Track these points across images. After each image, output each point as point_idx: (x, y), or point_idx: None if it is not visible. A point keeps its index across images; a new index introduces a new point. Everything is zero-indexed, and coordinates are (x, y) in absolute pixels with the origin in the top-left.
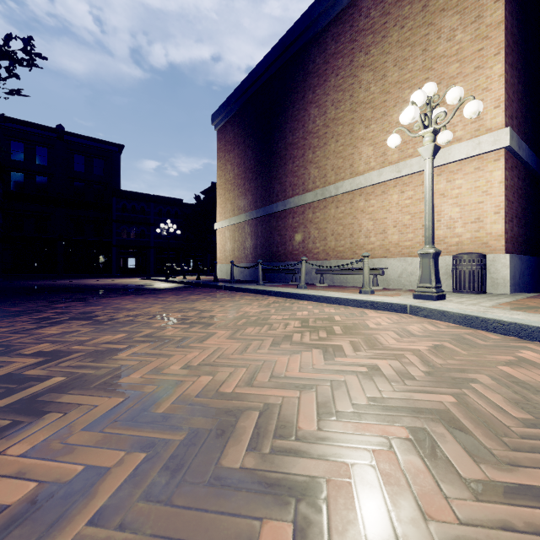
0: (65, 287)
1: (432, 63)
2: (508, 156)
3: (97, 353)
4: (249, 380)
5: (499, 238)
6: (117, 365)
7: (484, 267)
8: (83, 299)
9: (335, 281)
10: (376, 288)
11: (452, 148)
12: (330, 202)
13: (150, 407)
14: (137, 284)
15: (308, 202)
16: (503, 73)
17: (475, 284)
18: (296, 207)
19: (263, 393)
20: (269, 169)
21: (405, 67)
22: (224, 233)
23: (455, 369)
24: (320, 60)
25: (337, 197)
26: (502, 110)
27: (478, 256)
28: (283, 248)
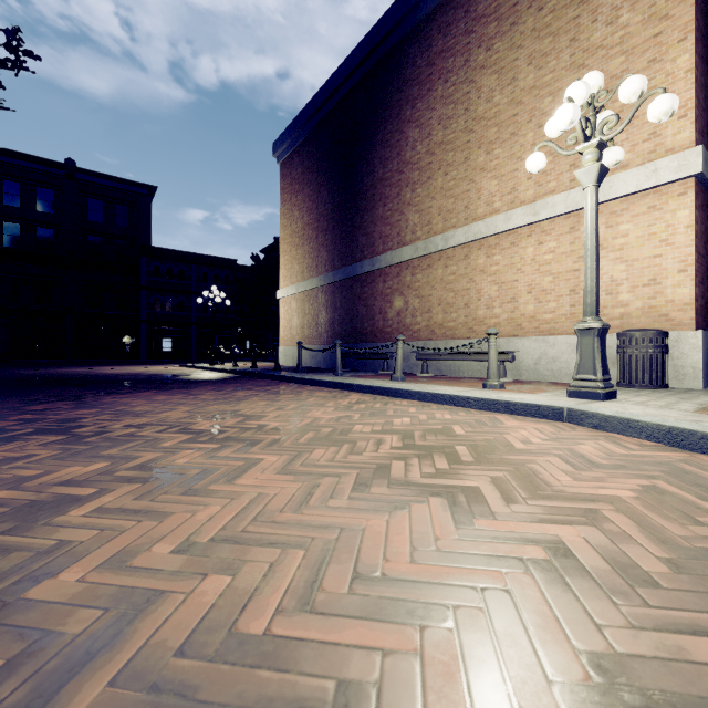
0: (65, 378)
1: (584, 58)
2: (698, 189)
3: (32, 507)
4: (307, 587)
5: (685, 307)
6: (51, 542)
7: (666, 349)
8: (78, 396)
9: (443, 369)
10: (504, 379)
11: (615, 178)
12: (436, 260)
13: (52, 696)
14: (169, 374)
15: (405, 260)
16: (692, 68)
17: (652, 375)
18: (389, 266)
19: (336, 638)
20: (351, 215)
21: (544, 65)
22: (290, 303)
23: None
24: (422, 61)
25: (446, 251)
26: (690, 121)
27: (657, 334)
28: (370, 324)
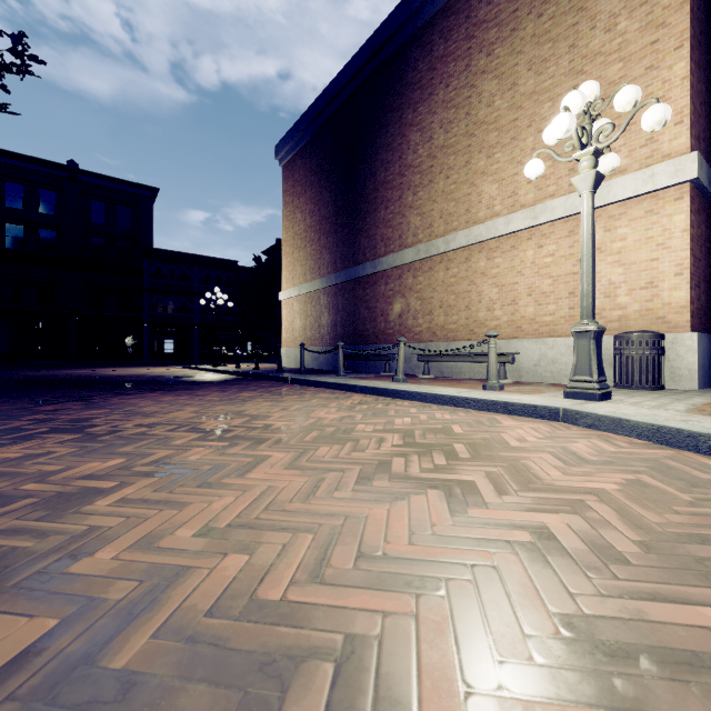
0: (70, 379)
1: (583, 64)
2: (694, 193)
3: (60, 498)
4: (316, 564)
5: (681, 310)
6: (83, 527)
7: (662, 351)
8: (86, 397)
9: (444, 371)
10: (504, 381)
11: (613, 182)
12: (437, 262)
13: (105, 646)
14: (172, 375)
15: (407, 263)
16: (688, 75)
17: (649, 377)
18: (390, 269)
19: (343, 603)
20: (353, 217)
21: (544, 70)
22: (292, 305)
23: (689, 536)
24: (423, 66)
25: (447, 254)
26: (686, 127)
27: (654, 337)
28: (372, 326)
